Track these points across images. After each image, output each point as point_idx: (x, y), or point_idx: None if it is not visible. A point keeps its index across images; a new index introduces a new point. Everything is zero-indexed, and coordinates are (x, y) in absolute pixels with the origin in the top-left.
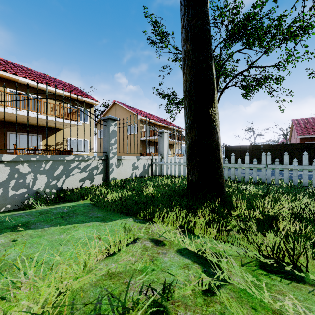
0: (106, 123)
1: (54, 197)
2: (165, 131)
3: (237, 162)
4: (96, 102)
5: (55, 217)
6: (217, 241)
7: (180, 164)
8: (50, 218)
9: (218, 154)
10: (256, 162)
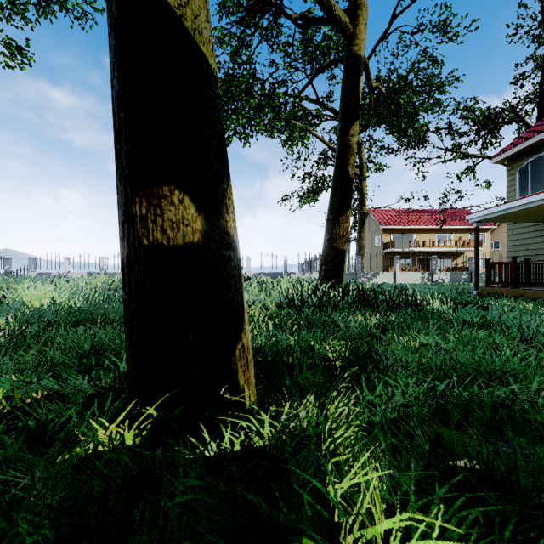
0: None
1: None
2: None
3: None
4: (493, 226)
5: None
6: None
7: None
8: None
9: None
10: None
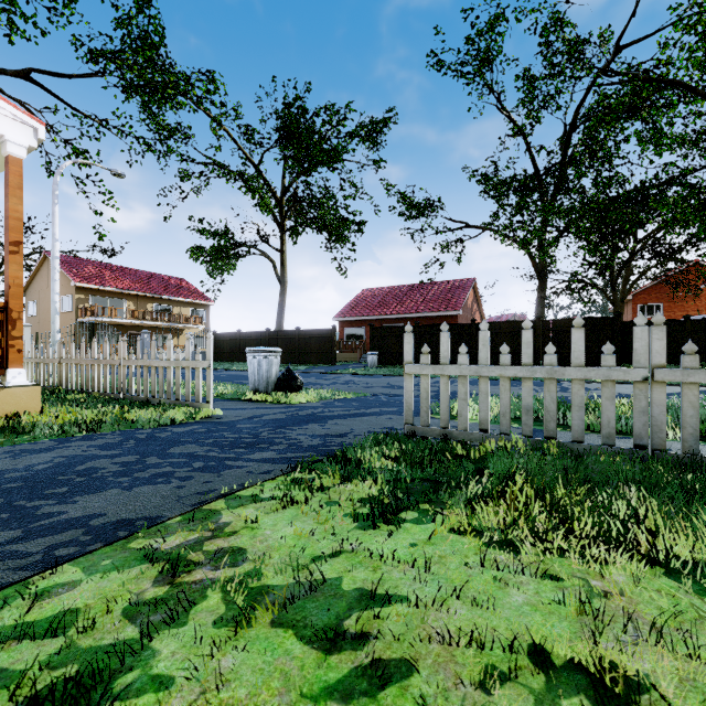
0: None
1: None
2: None
3: (226, 359)
4: None
5: None
6: None
7: None
8: None
9: None
10: None
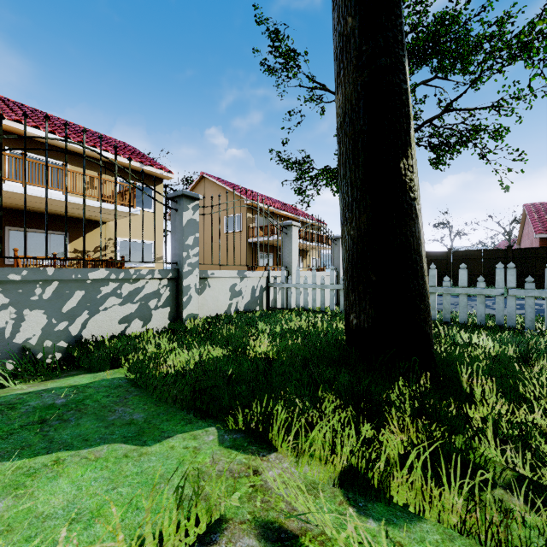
0: (176, 205)
1: (63, 356)
2: (294, 223)
3: None
4: (168, 173)
5: (25, 423)
6: (472, 540)
7: (324, 286)
8: (10, 428)
9: (421, 267)
10: (482, 284)
